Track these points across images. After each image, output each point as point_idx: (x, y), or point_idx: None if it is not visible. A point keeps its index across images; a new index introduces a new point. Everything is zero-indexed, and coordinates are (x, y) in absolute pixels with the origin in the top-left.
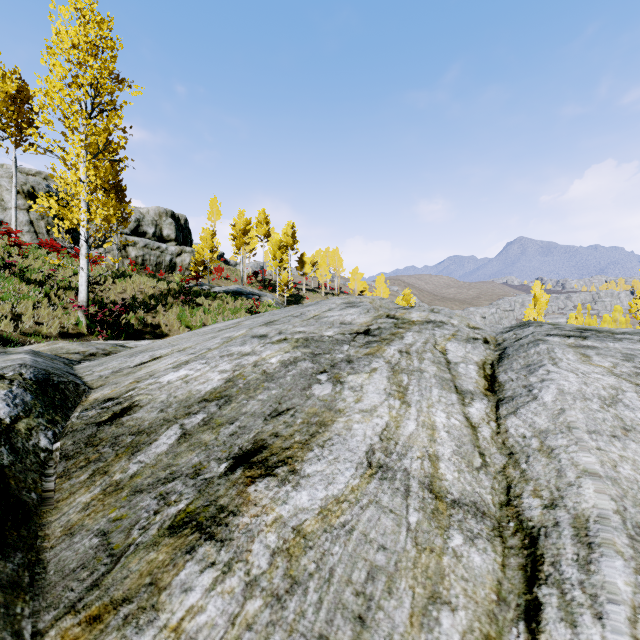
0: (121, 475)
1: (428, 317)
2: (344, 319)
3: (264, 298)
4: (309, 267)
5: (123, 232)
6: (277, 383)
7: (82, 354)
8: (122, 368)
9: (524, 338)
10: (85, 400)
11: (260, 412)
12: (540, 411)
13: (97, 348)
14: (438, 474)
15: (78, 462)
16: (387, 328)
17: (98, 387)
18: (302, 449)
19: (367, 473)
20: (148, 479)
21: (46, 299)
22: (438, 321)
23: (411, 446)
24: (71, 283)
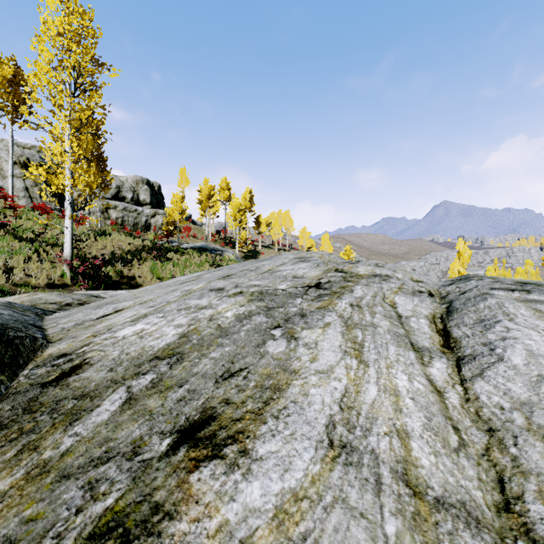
0: (51, 452)
1: (374, 271)
2: (296, 273)
3: (225, 253)
4: (264, 227)
5: (105, 197)
6: (231, 339)
7: (59, 304)
8: (85, 320)
9: (469, 291)
10: (40, 355)
11: (211, 373)
12: (512, 376)
13: (73, 298)
14: (411, 458)
15: (9, 433)
16: (337, 281)
17: (57, 341)
18: (254, 421)
19: (329, 455)
20: (80, 459)
21: (35, 254)
22: (384, 275)
23: (375, 418)
24: (58, 240)
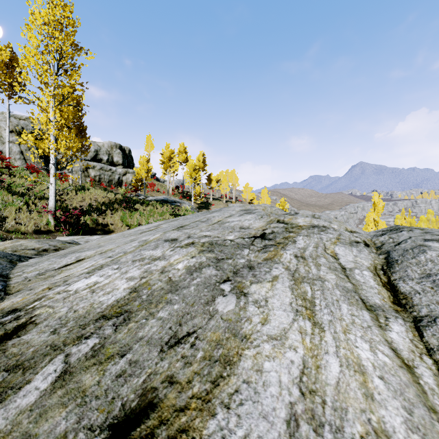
0: None
1: (312, 222)
2: (243, 224)
3: (183, 205)
4: (215, 183)
5: (86, 159)
6: (180, 295)
7: (36, 250)
8: (47, 270)
9: (404, 243)
10: None
11: (157, 338)
12: None
13: (50, 245)
14: None
15: None
16: (280, 232)
17: (14, 292)
18: (201, 412)
19: None
20: None
21: (25, 206)
22: (321, 226)
23: (344, 409)
24: (45, 194)
